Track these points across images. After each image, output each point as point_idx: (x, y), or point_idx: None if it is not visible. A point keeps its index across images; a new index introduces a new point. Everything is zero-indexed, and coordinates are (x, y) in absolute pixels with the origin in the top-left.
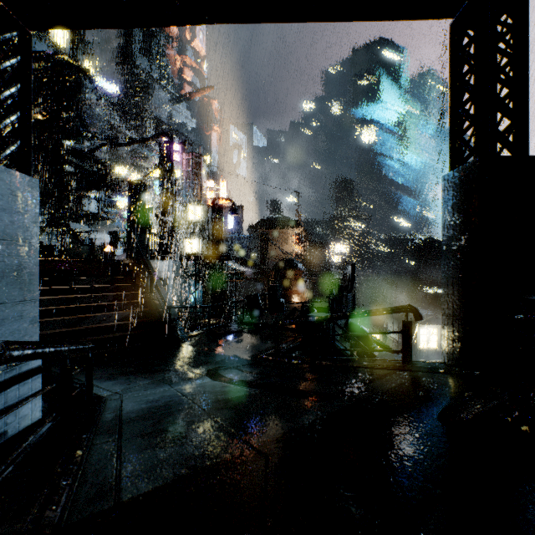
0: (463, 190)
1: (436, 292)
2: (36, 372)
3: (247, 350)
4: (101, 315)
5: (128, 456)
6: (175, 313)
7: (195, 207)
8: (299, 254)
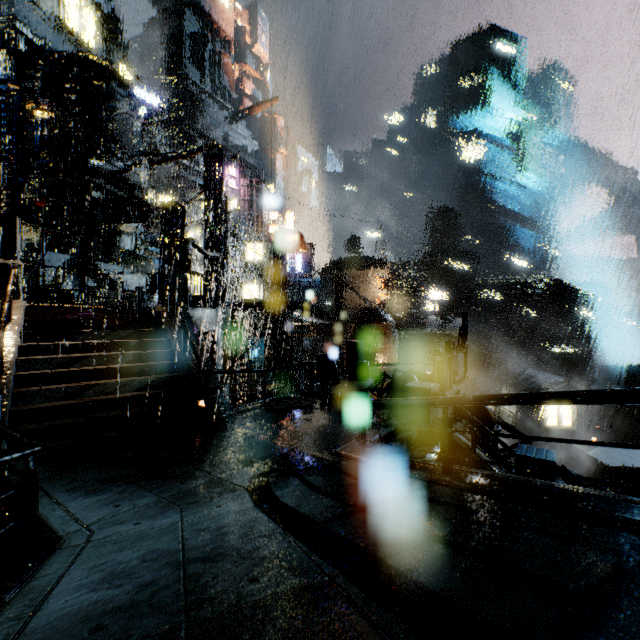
0: None
1: (566, 352)
2: None
3: (315, 439)
4: (113, 382)
5: None
6: (217, 380)
7: (255, 245)
8: (385, 302)
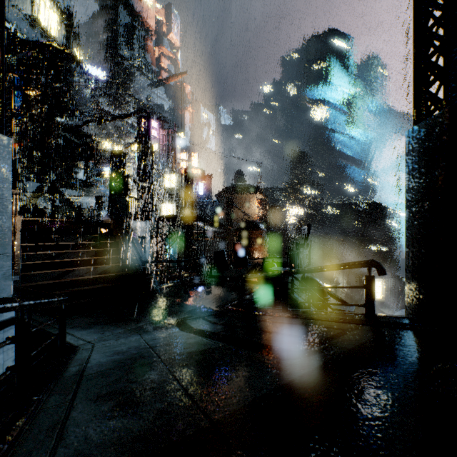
0: (431, 142)
1: (380, 250)
2: (8, 323)
3: (213, 301)
4: (83, 269)
5: (71, 430)
6: (150, 267)
7: (170, 176)
8: (260, 216)
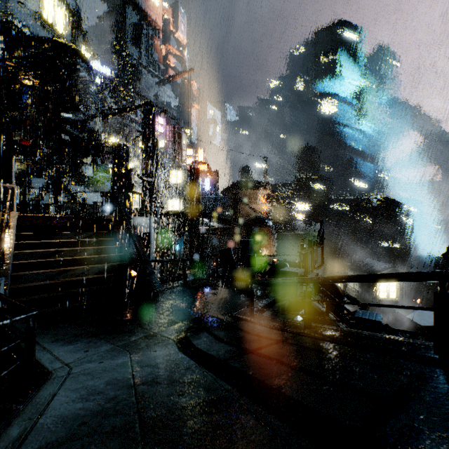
0: None
1: (392, 247)
2: None
3: (219, 307)
4: (80, 268)
5: None
6: (151, 267)
7: (176, 172)
8: (267, 212)
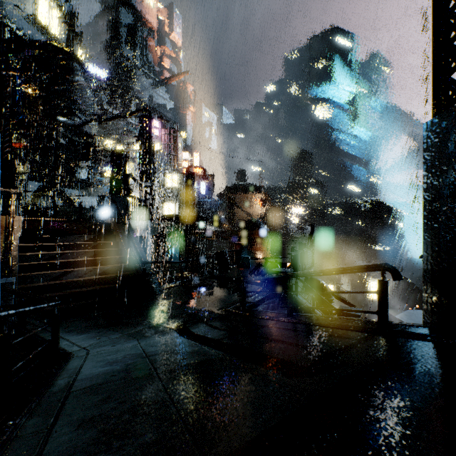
0: (454, 134)
1: (384, 250)
2: None
3: (215, 303)
4: (82, 269)
5: None
6: (150, 268)
7: (172, 175)
8: (262, 216)
